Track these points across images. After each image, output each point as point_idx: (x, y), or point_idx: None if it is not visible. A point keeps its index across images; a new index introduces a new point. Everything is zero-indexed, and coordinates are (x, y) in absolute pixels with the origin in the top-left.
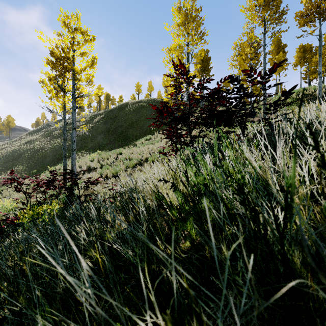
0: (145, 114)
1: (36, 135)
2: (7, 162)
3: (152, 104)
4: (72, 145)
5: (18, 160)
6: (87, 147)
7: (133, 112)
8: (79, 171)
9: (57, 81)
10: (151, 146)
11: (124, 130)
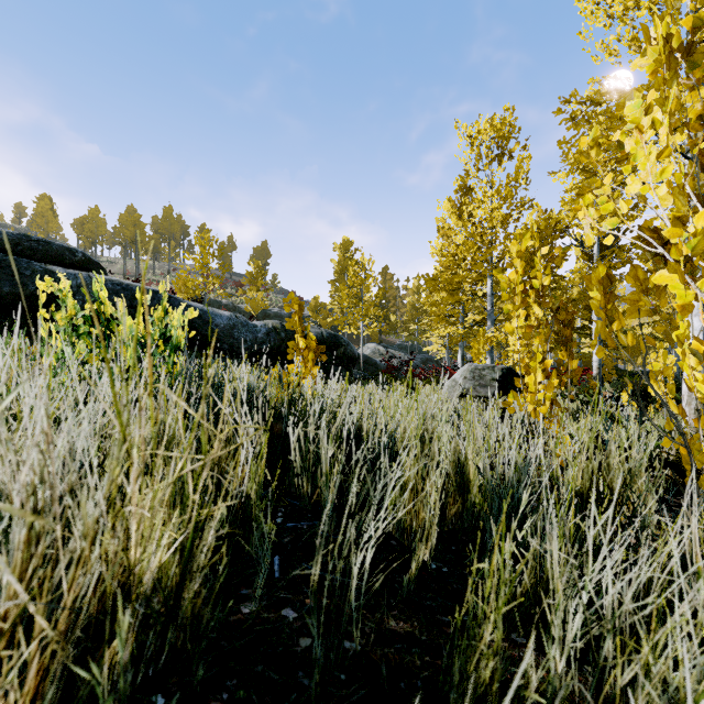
0: None
1: None
2: None
3: None
4: None
5: None
6: None
7: None
8: None
9: None
10: None
11: None
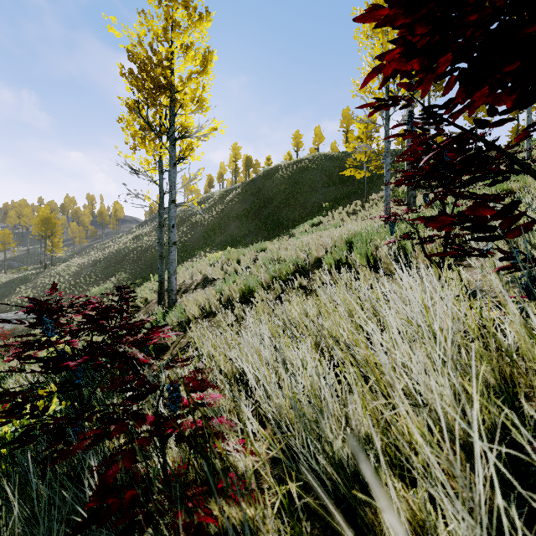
0: (310, 182)
1: (147, 227)
2: (109, 267)
3: (321, 162)
4: (169, 234)
5: (121, 264)
6: (213, 243)
7: (288, 179)
8: (188, 285)
9: (138, 107)
10: (325, 234)
11: (273, 211)
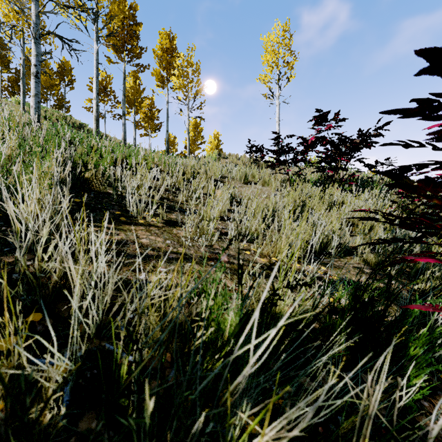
0: None
1: None
2: None
3: None
4: None
5: None
6: None
7: None
8: None
9: None
10: None
11: None
